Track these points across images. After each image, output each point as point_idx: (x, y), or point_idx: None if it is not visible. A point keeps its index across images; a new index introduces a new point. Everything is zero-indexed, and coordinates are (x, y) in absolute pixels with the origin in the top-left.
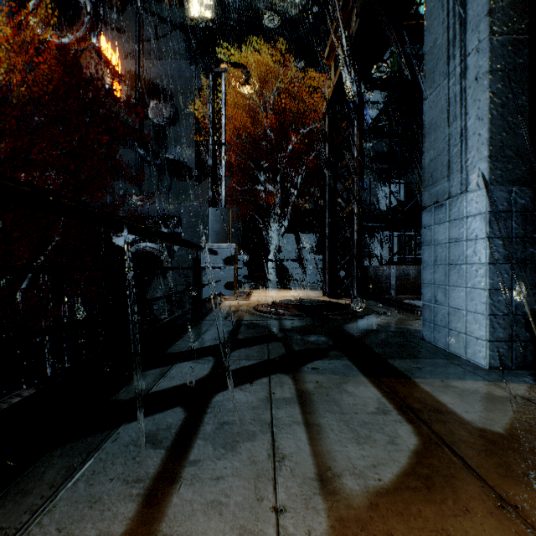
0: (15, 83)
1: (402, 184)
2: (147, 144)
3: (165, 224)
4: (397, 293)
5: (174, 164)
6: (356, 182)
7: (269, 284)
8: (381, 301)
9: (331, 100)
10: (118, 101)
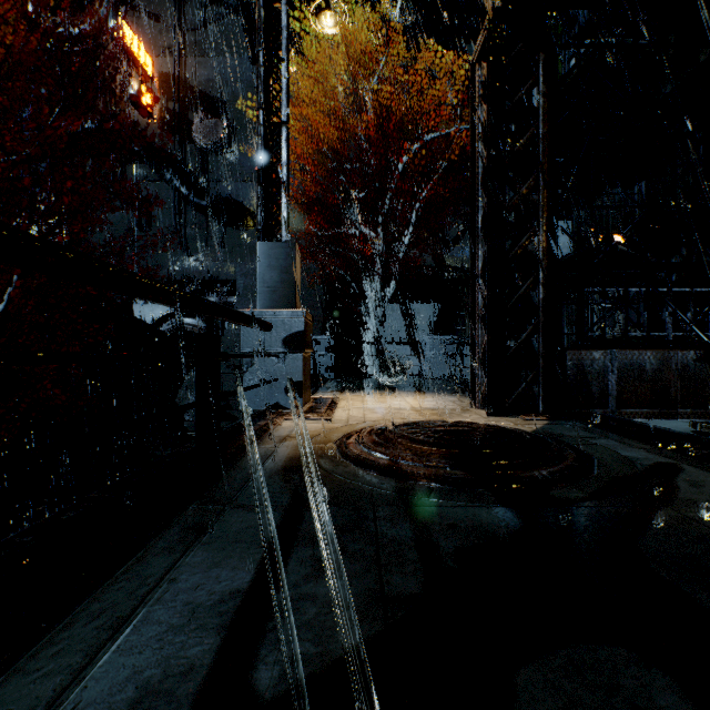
0: (5, 93)
1: (569, 227)
2: (191, 178)
3: (213, 292)
4: (620, 404)
5: (229, 205)
6: (542, 187)
7: (367, 381)
8: (612, 427)
9: (492, 26)
10: (149, 116)
